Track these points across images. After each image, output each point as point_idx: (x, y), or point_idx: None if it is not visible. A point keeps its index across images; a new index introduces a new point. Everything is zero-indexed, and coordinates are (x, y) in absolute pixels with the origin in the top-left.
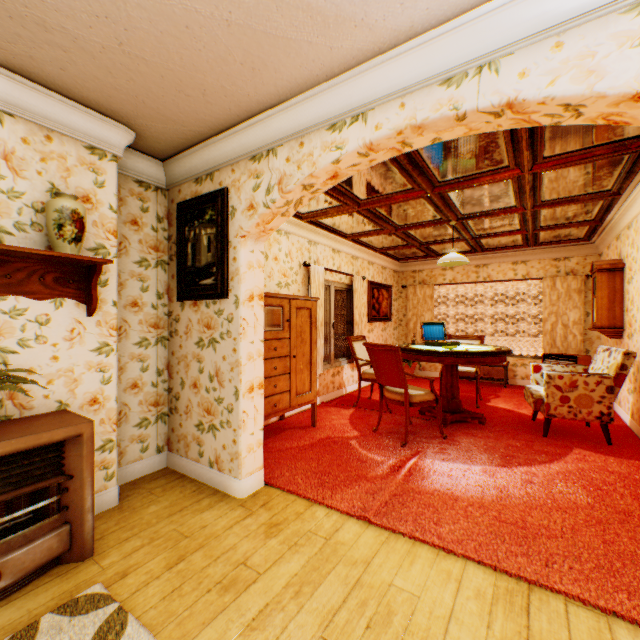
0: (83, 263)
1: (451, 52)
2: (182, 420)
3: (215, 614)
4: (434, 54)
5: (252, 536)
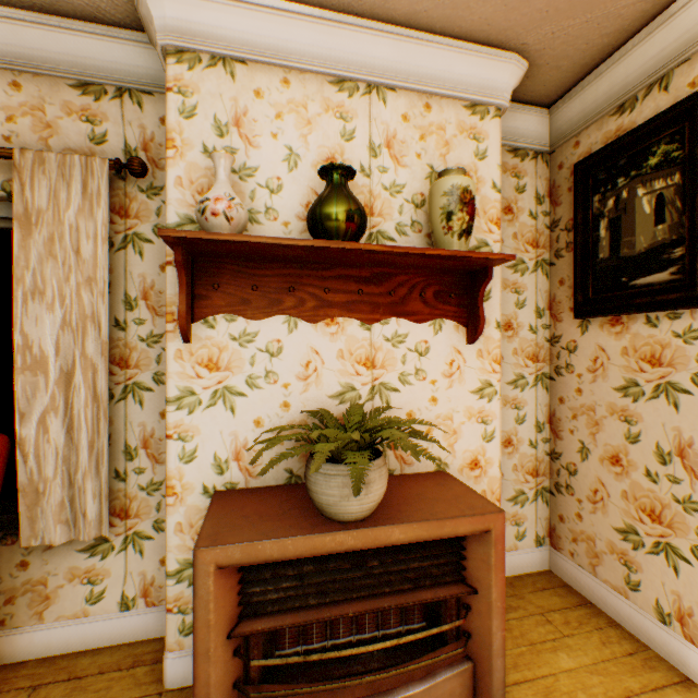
0: (467, 267)
1: None
2: (580, 509)
3: None
4: None
5: None
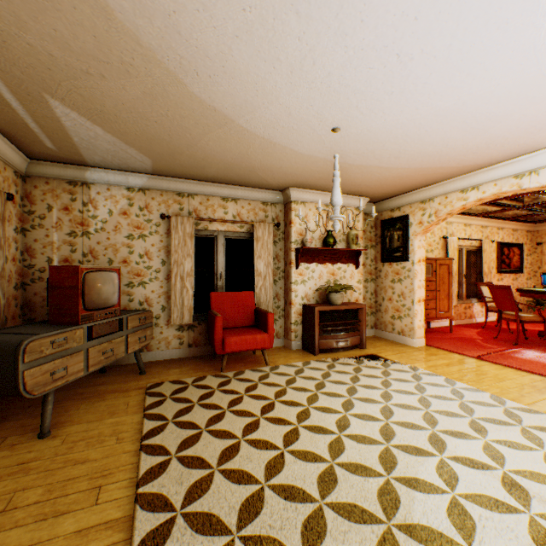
0: (356, 251)
1: (516, 167)
2: (382, 315)
3: (416, 363)
4: (508, 168)
5: (423, 354)
